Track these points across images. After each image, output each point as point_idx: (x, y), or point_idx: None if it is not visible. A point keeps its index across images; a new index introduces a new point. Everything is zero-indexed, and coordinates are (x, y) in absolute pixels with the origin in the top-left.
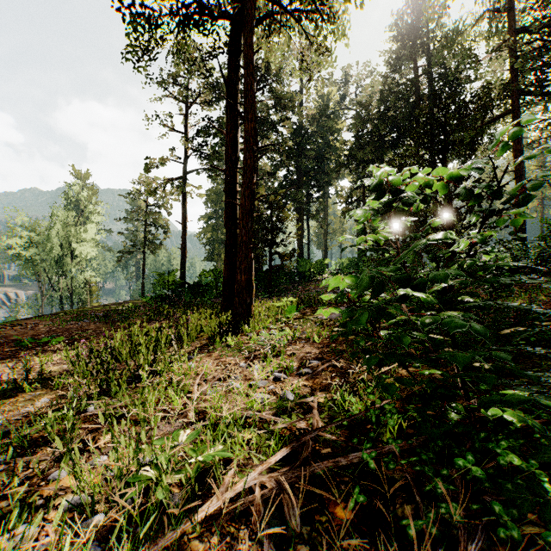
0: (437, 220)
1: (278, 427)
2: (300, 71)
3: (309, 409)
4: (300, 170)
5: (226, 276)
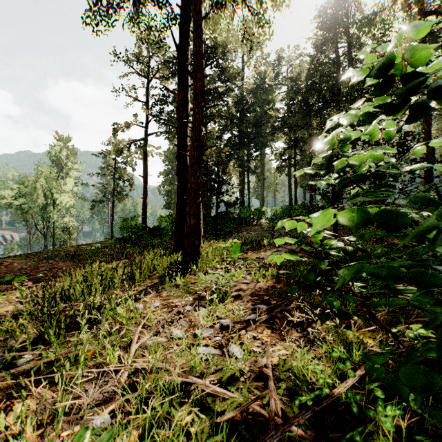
0: (420, 148)
1: (225, 417)
2: (243, 40)
3: (261, 373)
4: (241, 133)
5: (178, 221)
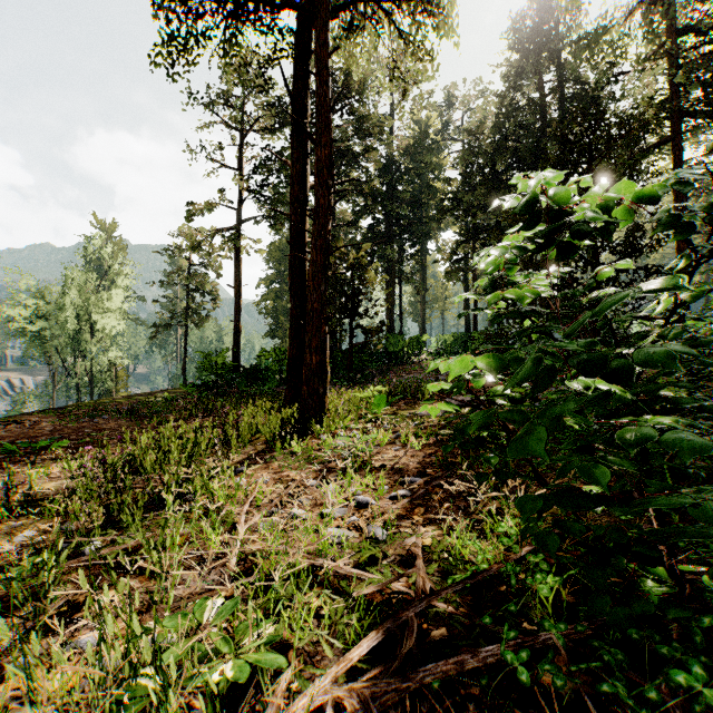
0: (605, 271)
1: (363, 592)
2: (390, 81)
3: (409, 555)
4: (389, 218)
5: (292, 357)
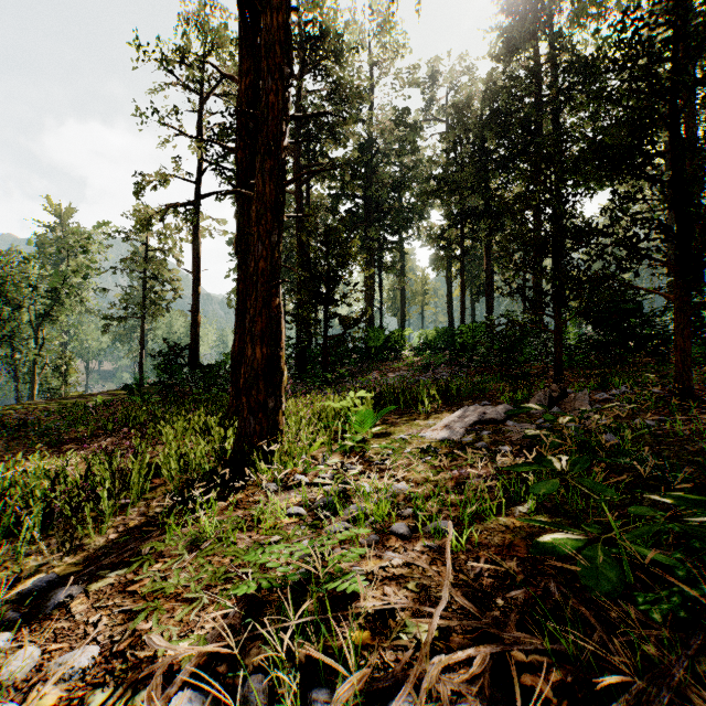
0: None
1: None
2: None
3: None
4: (369, 202)
5: (238, 351)
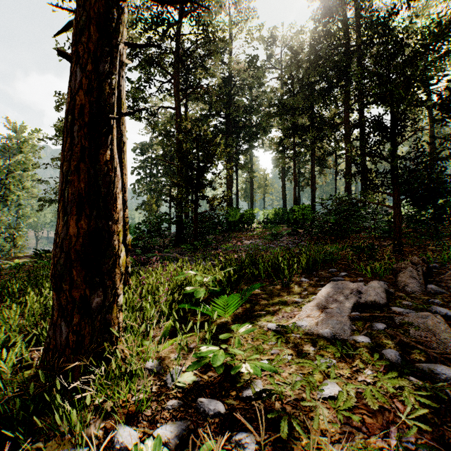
0: None
1: None
2: None
3: None
4: (229, 120)
5: None
